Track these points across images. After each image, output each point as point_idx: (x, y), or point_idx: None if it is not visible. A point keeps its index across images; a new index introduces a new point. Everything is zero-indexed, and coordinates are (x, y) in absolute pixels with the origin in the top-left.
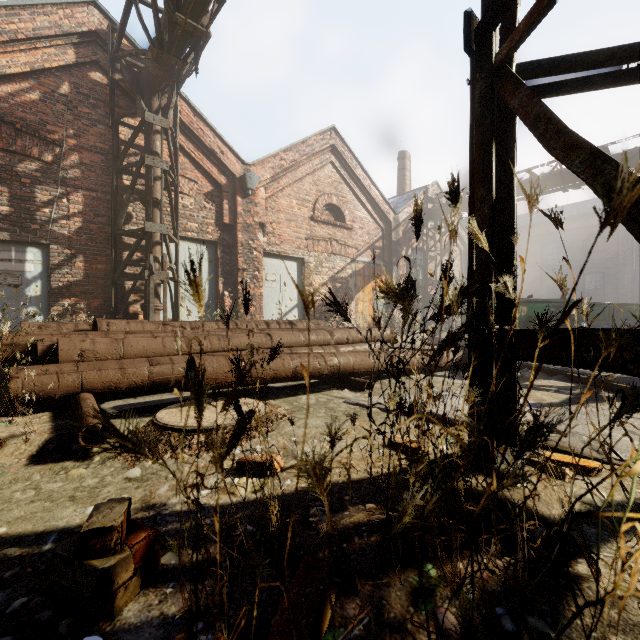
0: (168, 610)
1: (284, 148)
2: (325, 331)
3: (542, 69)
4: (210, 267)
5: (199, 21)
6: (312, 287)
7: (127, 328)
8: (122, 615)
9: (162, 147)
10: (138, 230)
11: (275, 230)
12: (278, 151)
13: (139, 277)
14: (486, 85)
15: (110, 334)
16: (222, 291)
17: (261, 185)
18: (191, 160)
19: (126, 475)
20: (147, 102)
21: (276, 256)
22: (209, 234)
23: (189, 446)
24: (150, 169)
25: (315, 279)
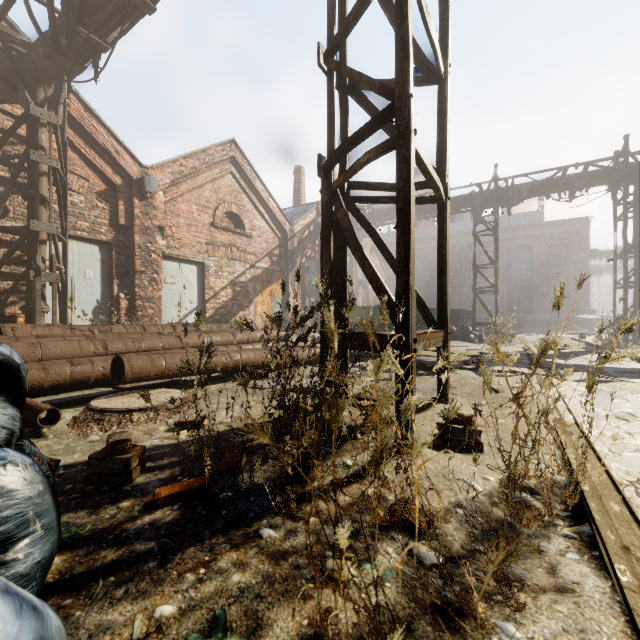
0: (160, 477)
1: (184, 155)
2: (229, 333)
3: (361, 187)
4: (103, 268)
5: (104, 39)
6: (212, 290)
7: (34, 333)
8: (136, 481)
9: (51, 143)
10: (21, 228)
11: (175, 234)
12: (178, 157)
13: (22, 278)
14: (328, 198)
15: (21, 339)
16: (117, 293)
17: (160, 189)
18: (81, 156)
19: (89, 439)
20: (30, 91)
21: (175, 259)
22: (102, 234)
23: (131, 420)
24: (36, 165)
25: (215, 283)
